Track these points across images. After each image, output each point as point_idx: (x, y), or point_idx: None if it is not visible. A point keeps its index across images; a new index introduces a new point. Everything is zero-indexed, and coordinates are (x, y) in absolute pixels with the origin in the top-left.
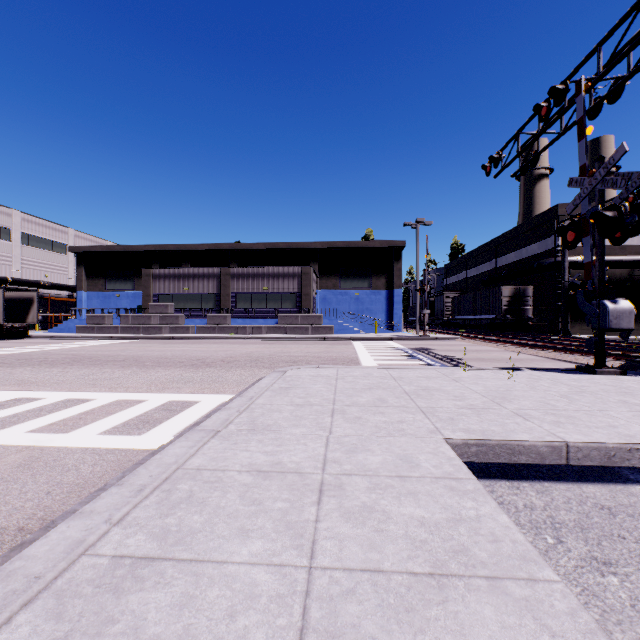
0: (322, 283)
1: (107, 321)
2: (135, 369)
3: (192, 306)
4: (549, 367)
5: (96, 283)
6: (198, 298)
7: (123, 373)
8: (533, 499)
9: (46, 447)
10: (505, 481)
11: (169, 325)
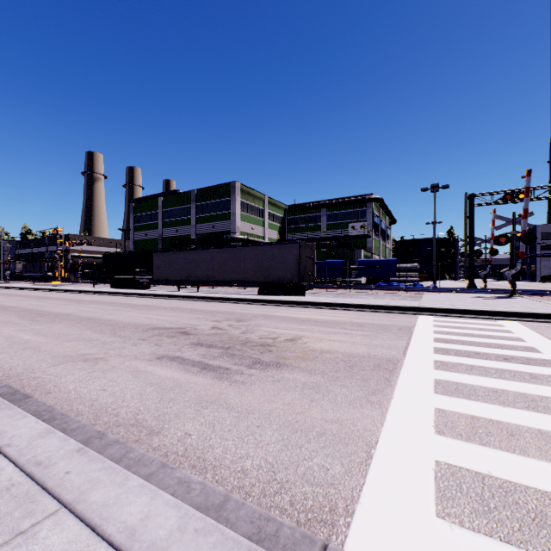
0: None
1: None
2: None
3: None
4: None
5: None
6: None
7: None
8: None
9: None
10: None
11: None
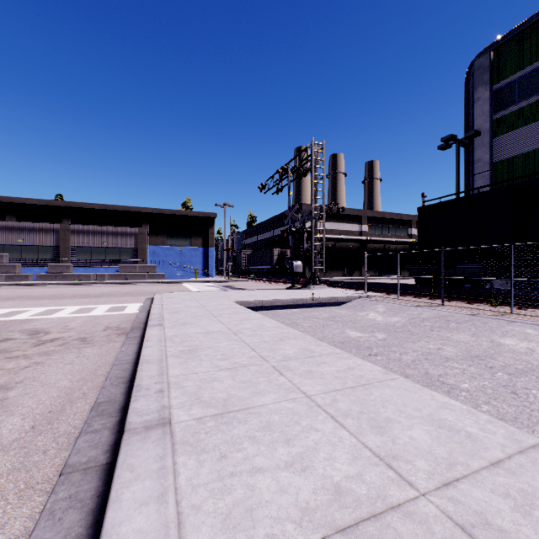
0: (152, 240)
1: None
2: (50, 300)
3: (27, 256)
4: None
5: None
6: (34, 249)
7: (47, 301)
8: None
9: (91, 315)
10: None
11: (4, 274)
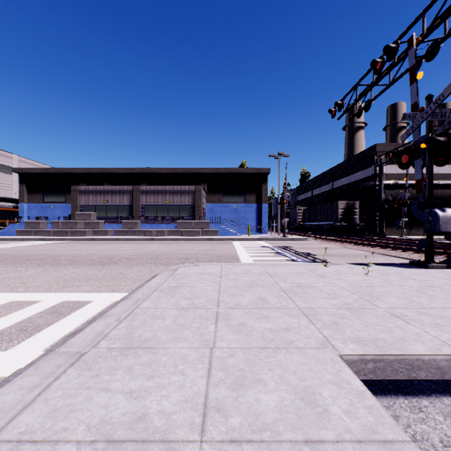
0: (210, 198)
1: (42, 226)
2: (48, 267)
3: (111, 215)
4: (383, 261)
5: (35, 197)
6: (115, 209)
7: (34, 271)
8: (445, 429)
9: None
10: (402, 398)
11: (92, 229)
